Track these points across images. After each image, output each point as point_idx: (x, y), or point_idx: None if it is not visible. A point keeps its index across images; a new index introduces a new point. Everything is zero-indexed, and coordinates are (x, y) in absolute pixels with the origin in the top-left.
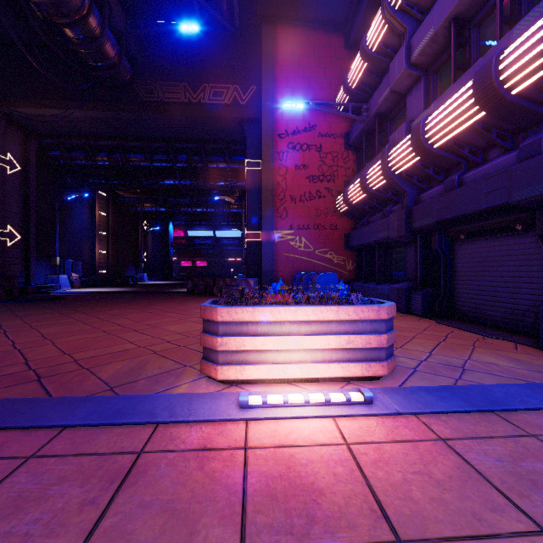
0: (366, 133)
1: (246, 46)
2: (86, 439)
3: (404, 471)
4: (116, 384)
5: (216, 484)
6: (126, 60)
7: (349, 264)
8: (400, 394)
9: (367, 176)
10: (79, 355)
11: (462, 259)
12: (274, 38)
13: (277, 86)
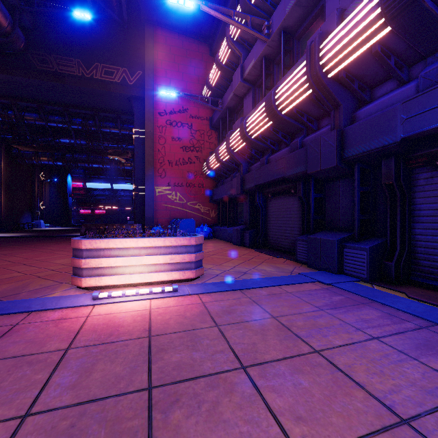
0: (222, 119)
1: (134, 38)
2: None
3: (172, 315)
4: (2, 296)
5: (63, 330)
6: (20, 31)
7: (212, 213)
8: (197, 286)
9: (219, 151)
10: None
11: (270, 210)
12: (155, 38)
13: (157, 75)
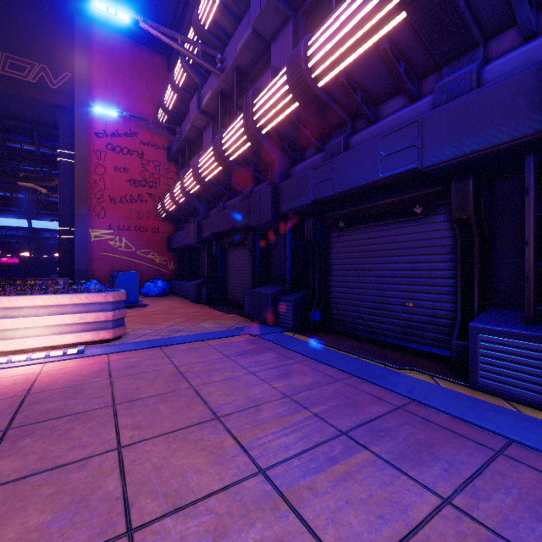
0: (182, 152)
1: (58, 26)
2: None
3: (65, 375)
4: None
5: None
6: None
7: (171, 264)
8: (112, 346)
9: (174, 191)
10: None
11: (229, 262)
12: (90, 34)
13: (93, 84)
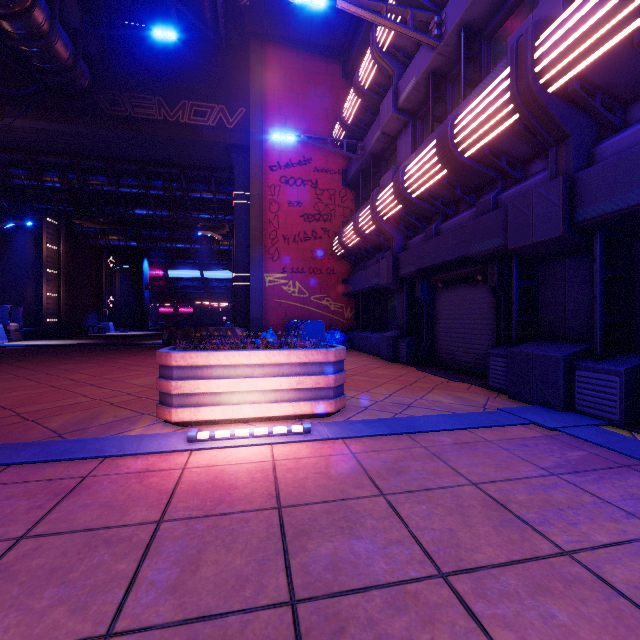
0: (363, 172)
1: (234, 61)
2: (33, 471)
3: (308, 472)
4: (65, 432)
5: (151, 490)
6: (84, 63)
7: (347, 311)
8: (340, 425)
9: (360, 220)
10: (22, 409)
11: (441, 307)
12: (265, 58)
13: (267, 113)
